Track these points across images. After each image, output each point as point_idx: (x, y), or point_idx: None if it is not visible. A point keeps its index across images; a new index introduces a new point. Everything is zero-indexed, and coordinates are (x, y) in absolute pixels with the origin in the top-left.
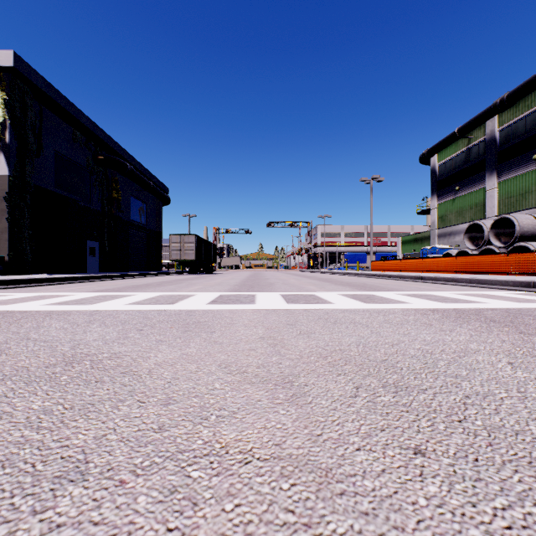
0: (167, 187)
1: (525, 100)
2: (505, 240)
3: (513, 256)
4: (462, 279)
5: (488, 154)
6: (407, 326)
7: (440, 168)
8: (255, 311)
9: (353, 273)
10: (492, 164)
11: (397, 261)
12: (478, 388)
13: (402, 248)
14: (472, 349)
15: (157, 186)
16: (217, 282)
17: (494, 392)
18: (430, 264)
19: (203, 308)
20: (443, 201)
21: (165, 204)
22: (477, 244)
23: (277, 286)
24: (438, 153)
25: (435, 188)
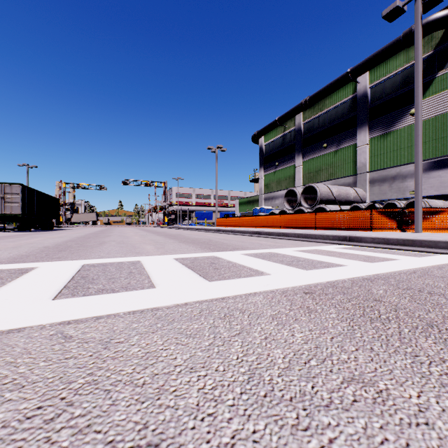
0: None
1: (319, 104)
2: (310, 203)
3: (320, 215)
4: (292, 234)
5: (297, 140)
6: (332, 427)
7: (266, 147)
8: None
9: (201, 228)
10: (299, 148)
11: (237, 218)
12: None
13: (239, 208)
14: None
15: None
16: (23, 243)
17: None
18: (262, 220)
19: None
20: (268, 173)
21: None
22: (292, 206)
23: (105, 246)
24: (264, 136)
25: (263, 162)
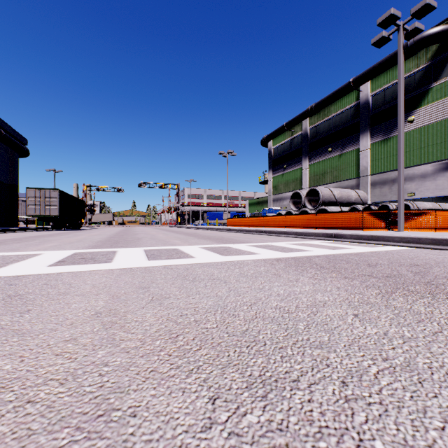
0: (24, 137)
1: (324, 110)
2: (314, 205)
3: (320, 216)
4: (291, 232)
5: (304, 144)
6: (261, 278)
7: (275, 151)
8: (108, 271)
9: (213, 228)
10: (306, 151)
11: (246, 219)
12: (348, 361)
13: (249, 208)
14: (320, 301)
15: (11, 135)
16: (79, 238)
17: (364, 366)
18: (269, 221)
19: (39, 272)
20: (276, 175)
21: (22, 156)
22: (298, 207)
23: (144, 240)
24: (273, 139)
25: (271, 164)
